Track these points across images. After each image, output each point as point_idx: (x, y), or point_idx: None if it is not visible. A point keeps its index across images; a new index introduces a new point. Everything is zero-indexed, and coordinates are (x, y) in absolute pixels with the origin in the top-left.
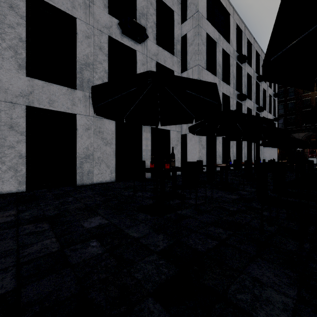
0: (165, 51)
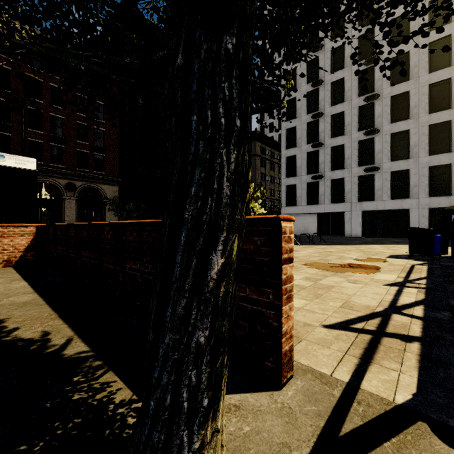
0: None
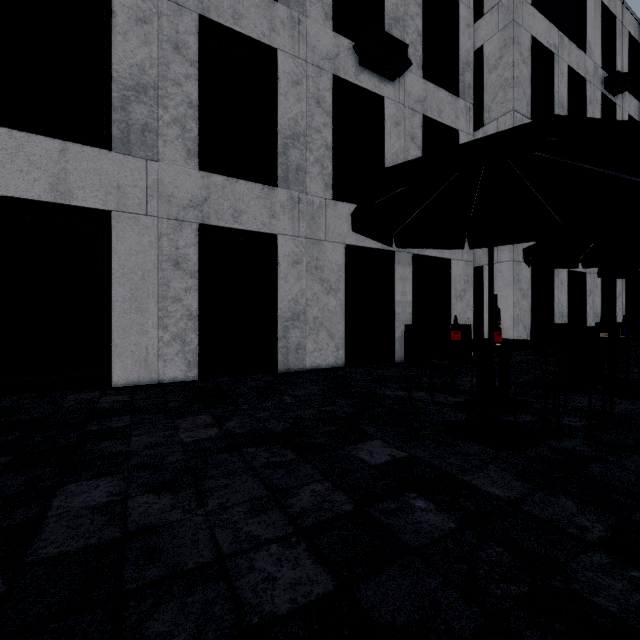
0: (440, 90)
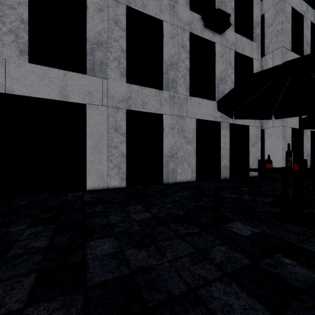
0: (243, 38)
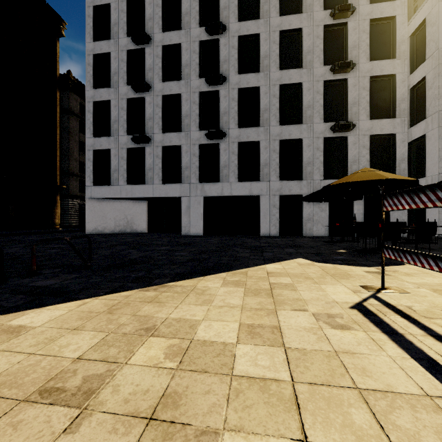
0: (381, 120)
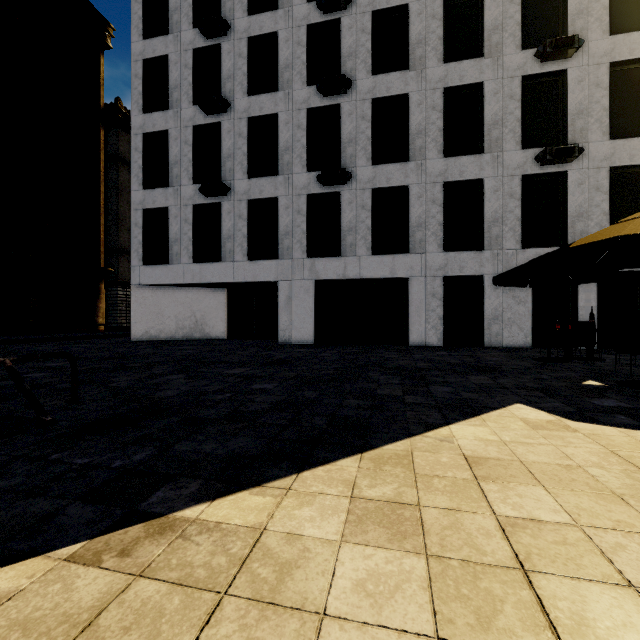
0: (632, 140)
